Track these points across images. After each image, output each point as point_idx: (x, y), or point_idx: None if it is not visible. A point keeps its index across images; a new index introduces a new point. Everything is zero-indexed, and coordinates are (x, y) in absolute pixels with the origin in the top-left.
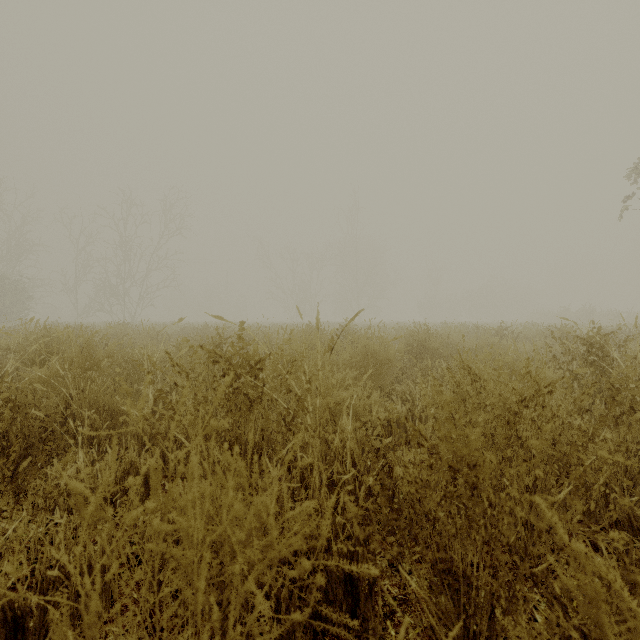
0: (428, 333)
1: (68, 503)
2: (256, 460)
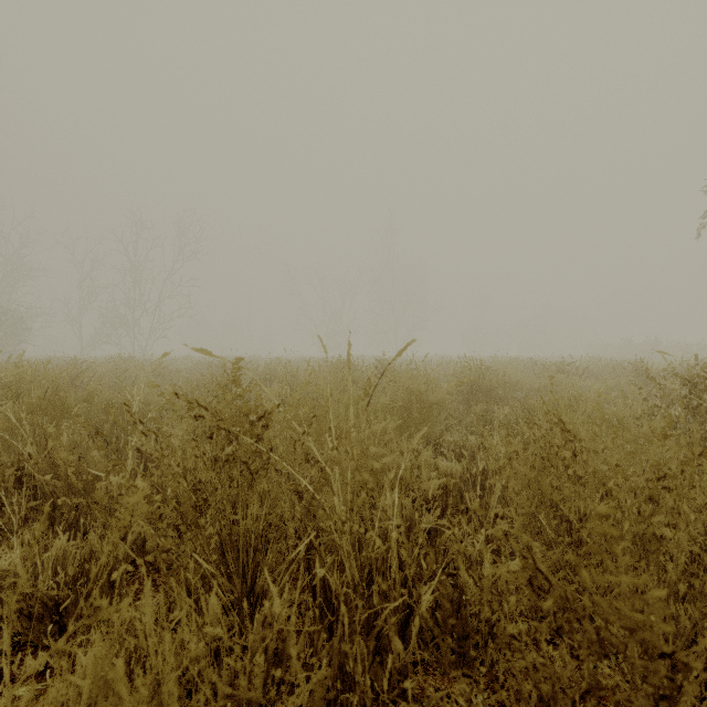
0: (481, 369)
1: (3, 609)
2: (260, 557)
